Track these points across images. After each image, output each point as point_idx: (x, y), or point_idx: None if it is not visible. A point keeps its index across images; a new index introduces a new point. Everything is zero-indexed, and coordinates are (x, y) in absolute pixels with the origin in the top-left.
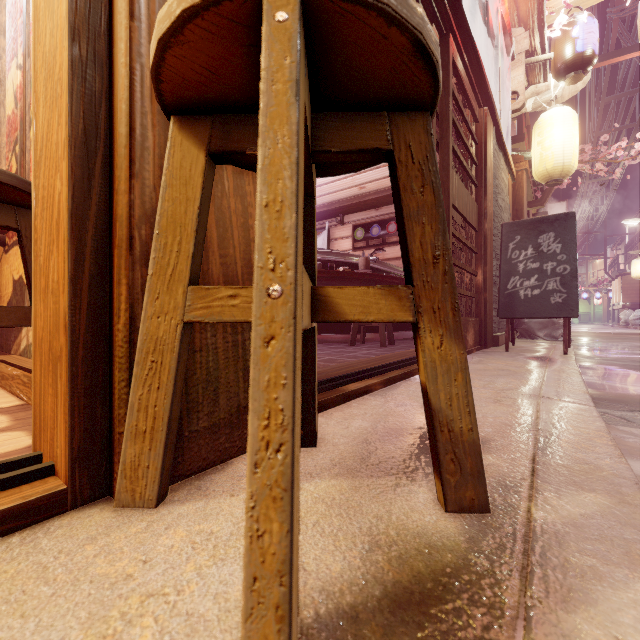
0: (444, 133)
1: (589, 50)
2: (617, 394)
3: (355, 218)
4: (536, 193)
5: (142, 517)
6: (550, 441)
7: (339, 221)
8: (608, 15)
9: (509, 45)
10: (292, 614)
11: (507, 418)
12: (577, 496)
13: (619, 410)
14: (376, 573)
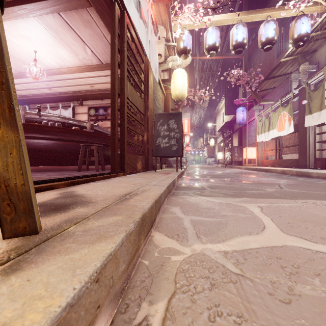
0: (122, 60)
1: (188, 47)
2: (189, 185)
3: (90, 103)
4: (175, 105)
5: None
6: (127, 199)
7: (80, 103)
8: (200, 39)
9: (156, 31)
10: None
11: (118, 193)
12: (108, 218)
13: (185, 190)
14: None
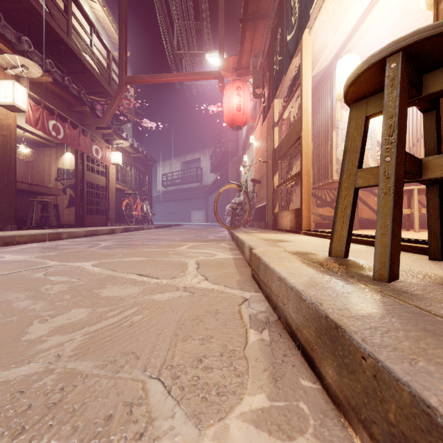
0: None
1: None
2: None
3: None
4: None
5: (421, 259)
6: None
7: None
8: None
9: None
10: (333, 241)
11: None
12: (370, 304)
13: None
14: (357, 264)
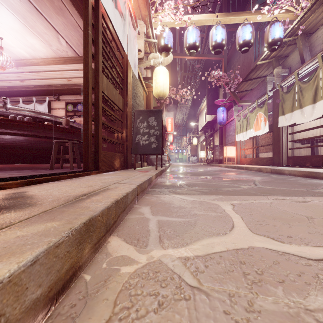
0: (97, 52)
1: (169, 44)
2: (166, 183)
3: (67, 98)
4: (158, 104)
5: None
6: (82, 200)
7: (56, 98)
8: (182, 39)
9: (134, 24)
10: None
11: (77, 193)
12: (40, 225)
13: (161, 189)
14: None
